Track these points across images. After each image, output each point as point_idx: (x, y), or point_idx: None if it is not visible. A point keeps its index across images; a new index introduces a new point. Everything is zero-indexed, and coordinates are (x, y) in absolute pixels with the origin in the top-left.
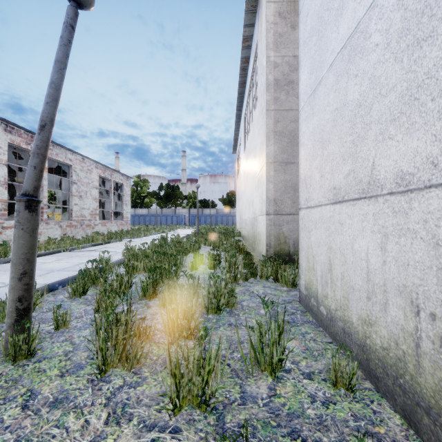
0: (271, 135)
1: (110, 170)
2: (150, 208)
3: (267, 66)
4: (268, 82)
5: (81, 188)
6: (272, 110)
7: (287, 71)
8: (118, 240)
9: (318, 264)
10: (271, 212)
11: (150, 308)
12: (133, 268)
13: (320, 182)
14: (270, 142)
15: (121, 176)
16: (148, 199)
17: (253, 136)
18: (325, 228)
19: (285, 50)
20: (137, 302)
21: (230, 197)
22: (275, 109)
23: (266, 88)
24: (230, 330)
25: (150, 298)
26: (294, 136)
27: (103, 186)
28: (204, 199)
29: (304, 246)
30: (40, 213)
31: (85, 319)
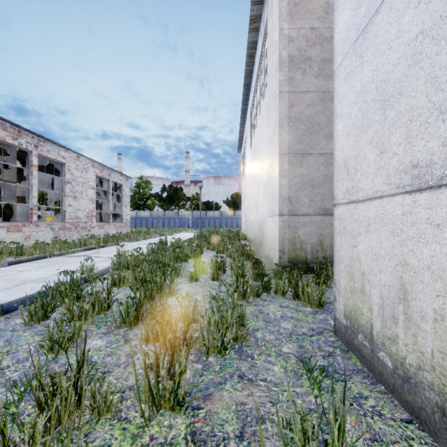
0: (284, 122)
1: (108, 169)
2: (153, 211)
3: (280, 40)
4: (281, 59)
5: (76, 188)
6: (286, 92)
7: (304, 46)
8: (114, 244)
9: (373, 286)
10: (284, 212)
11: (129, 343)
12: (119, 280)
13: (379, 162)
14: (283, 130)
15: (120, 176)
16: (150, 201)
17: (262, 128)
18: (391, 233)
19: (301, 22)
20: (113, 332)
21: (234, 199)
22: (289, 91)
23: (279, 66)
24: (241, 389)
25: (131, 327)
26: (312, 122)
27: (102, 187)
28: (208, 201)
29: (343, 257)
30: (29, 215)
31: (29, 364)
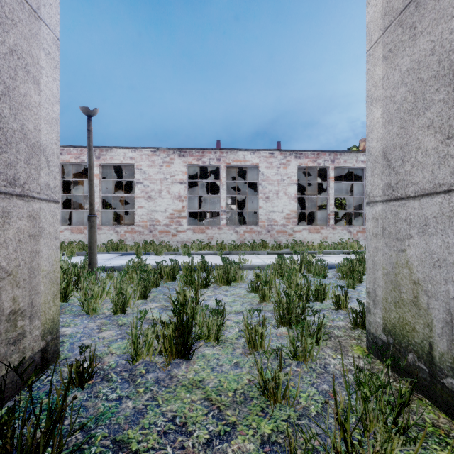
0: None
1: None
2: None
3: None
4: None
5: None
6: None
7: None
8: None
9: None
10: (376, 194)
11: None
12: None
13: None
14: None
15: None
16: None
17: None
18: None
19: None
20: None
21: None
22: None
23: None
24: None
25: None
26: None
27: None
28: None
29: None
30: (327, 219)
31: None
